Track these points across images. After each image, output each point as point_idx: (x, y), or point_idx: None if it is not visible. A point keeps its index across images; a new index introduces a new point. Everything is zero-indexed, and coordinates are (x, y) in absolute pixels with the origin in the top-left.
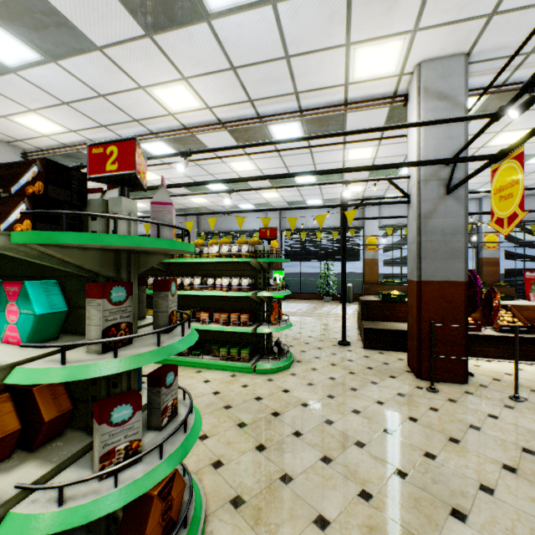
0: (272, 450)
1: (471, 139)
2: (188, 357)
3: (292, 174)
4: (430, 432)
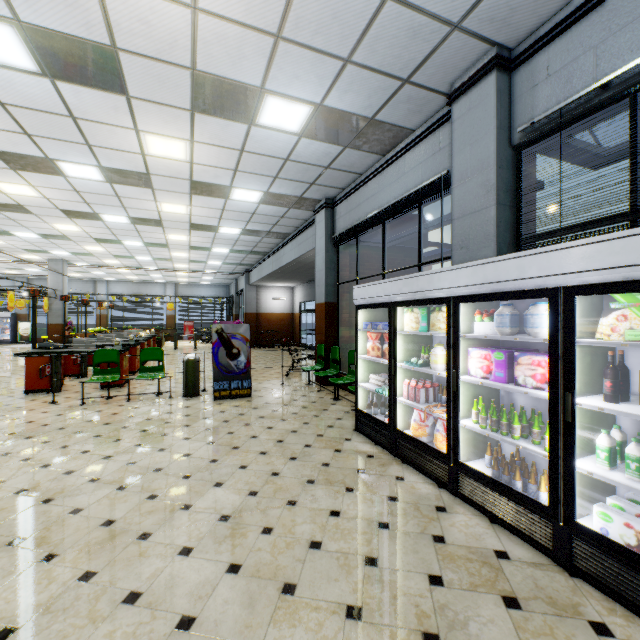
0: None
1: (51, 288)
2: None
3: None
4: None
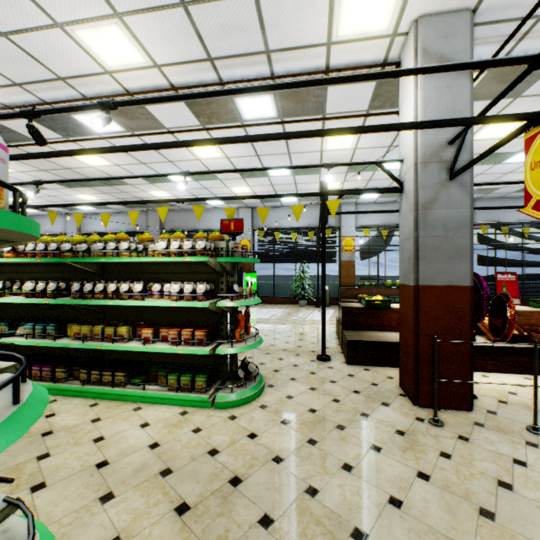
0: None
1: (491, 102)
2: (125, 388)
3: (259, 136)
4: (452, 500)
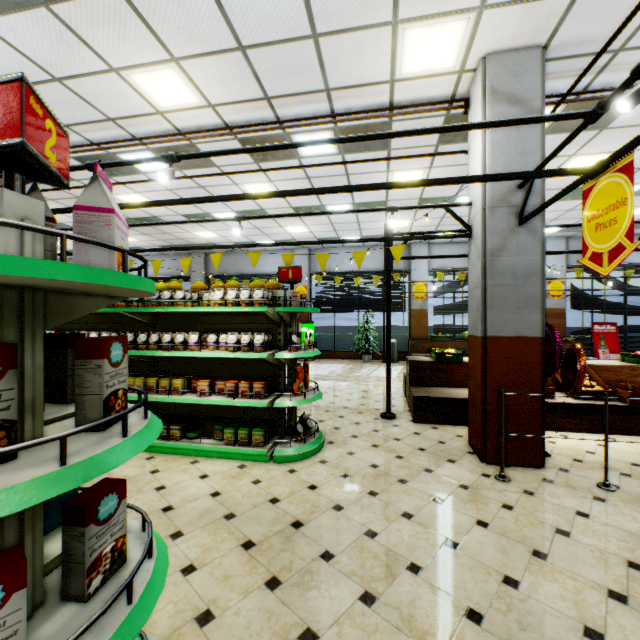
0: (290, 586)
1: (554, 150)
2: (180, 441)
3: (320, 189)
4: (507, 543)
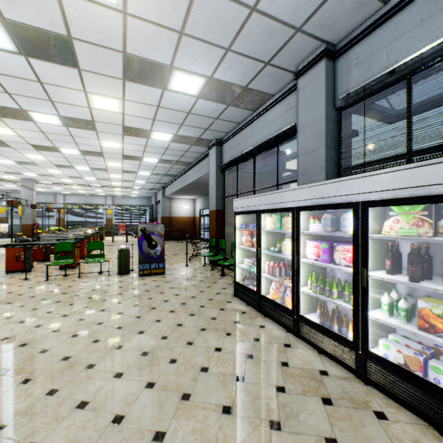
0: None
1: (23, 199)
2: None
3: None
4: None
